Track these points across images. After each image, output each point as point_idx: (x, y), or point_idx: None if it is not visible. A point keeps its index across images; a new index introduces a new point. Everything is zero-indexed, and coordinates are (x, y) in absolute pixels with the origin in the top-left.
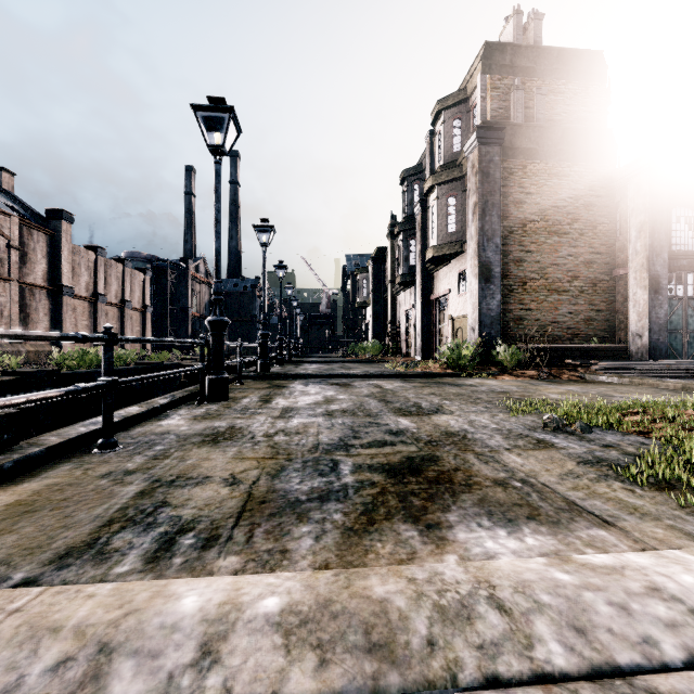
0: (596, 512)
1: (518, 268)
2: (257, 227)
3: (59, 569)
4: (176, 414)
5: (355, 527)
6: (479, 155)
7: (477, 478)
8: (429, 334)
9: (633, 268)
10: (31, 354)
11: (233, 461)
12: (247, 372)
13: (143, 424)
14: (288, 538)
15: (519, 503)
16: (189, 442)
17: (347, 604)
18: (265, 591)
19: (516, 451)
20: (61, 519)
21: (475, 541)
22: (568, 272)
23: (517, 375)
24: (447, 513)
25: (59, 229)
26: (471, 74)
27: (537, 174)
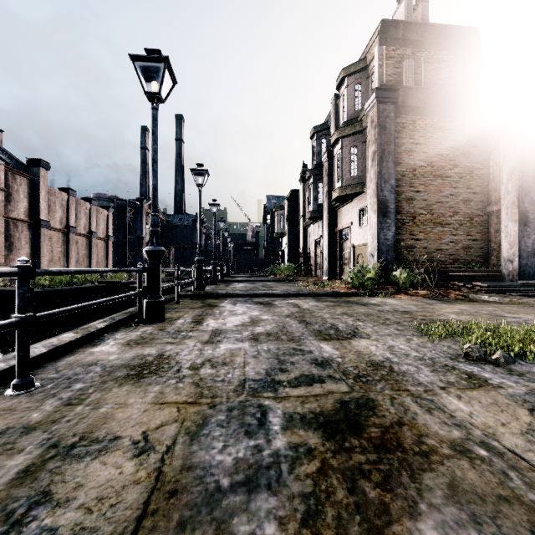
0: None
1: (409, 205)
2: (194, 170)
3: None
4: (111, 338)
5: None
6: (378, 112)
7: (430, 440)
8: (334, 259)
9: (505, 205)
10: None
11: (151, 408)
12: (185, 292)
13: (76, 351)
14: None
15: (504, 495)
16: (112, 378)
17: None
18: None
19: (453, 391)
20: None
21: None
22: (450, 209)
23: (412, 294)
24: (418, 520)
25: (37, 174)
26: (370, 46)
27: (424, 127)
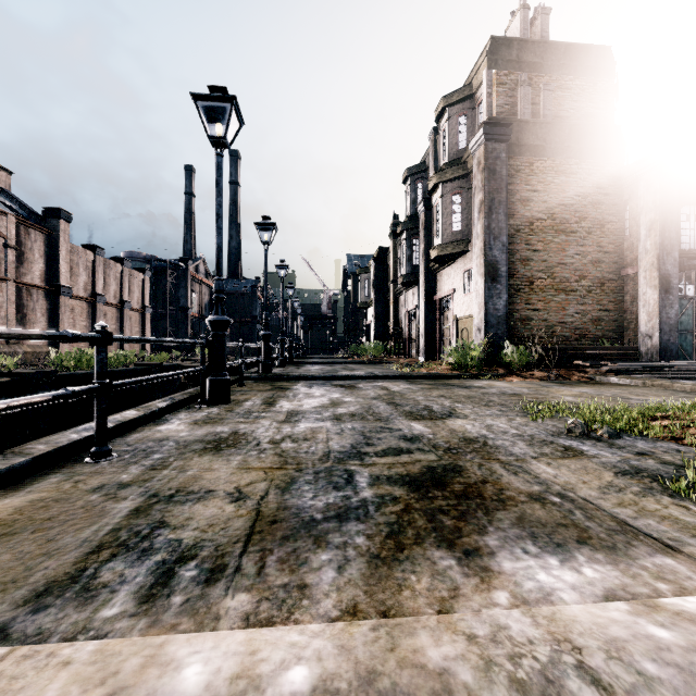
0: (654, 534)
1: (525, 267)
2: (259, 224)
3: (34, 612)
4: (175, 418)
5: (382, 554)
6: (486, 152)
7: (509, 492)
8: (433, 335)
9: (643, 267)
10: (29, 355)
11: (238, 472)
12: (249, 373)
13: (140, 429)
14: (306, 569)
15: (564, 523)
16: (189, 450)
17: (397, 678)
18: (288, 656)
19: (545, 460)
20: (43, 545)
21: (525, 573)
22: (576, 272)
23: (526, 377)
24: (484, 536)
25: (56, 228)
26: (476, 69)
27: (544, 171)
